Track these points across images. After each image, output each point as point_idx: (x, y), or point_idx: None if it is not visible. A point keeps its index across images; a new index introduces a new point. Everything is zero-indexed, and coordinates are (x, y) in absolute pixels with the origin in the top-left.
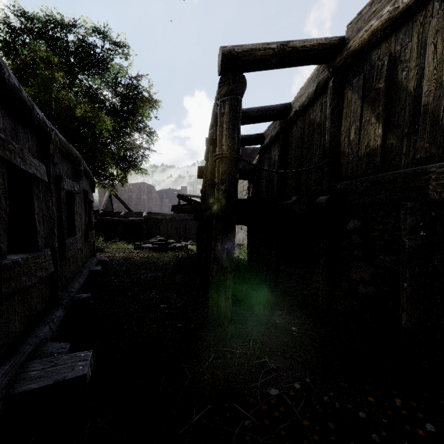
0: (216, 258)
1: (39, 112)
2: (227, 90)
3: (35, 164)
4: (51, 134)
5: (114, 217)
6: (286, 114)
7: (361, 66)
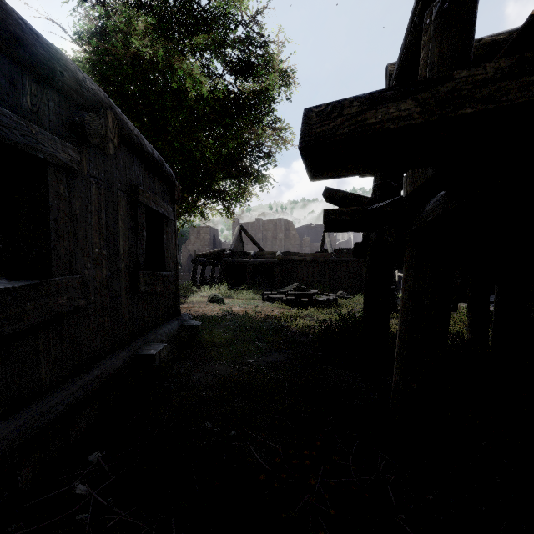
0: None
1: None
2: None
3: None
4: None
5: (243, 259)
6: None
7: None
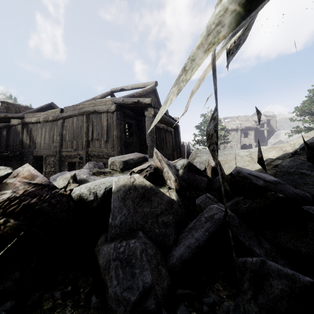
0: None
1: None
2: None
3: None
4: None
5: None
6: (9, 122)
7: (27, 126)
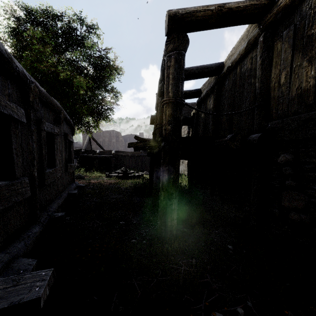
0: (164, 186)
1: (19, 66)
2: (173, 47)
3: (12, 107)
4: (31, 85)
5: (92, 154)
6: (220, 71)
7: (291, 18)
